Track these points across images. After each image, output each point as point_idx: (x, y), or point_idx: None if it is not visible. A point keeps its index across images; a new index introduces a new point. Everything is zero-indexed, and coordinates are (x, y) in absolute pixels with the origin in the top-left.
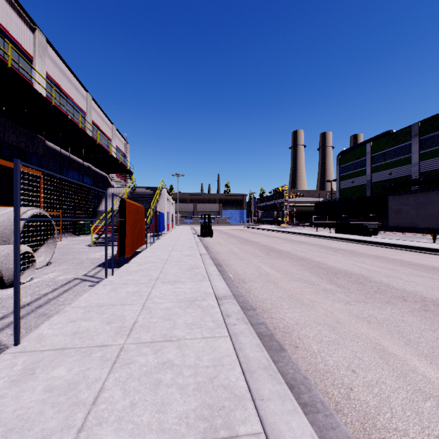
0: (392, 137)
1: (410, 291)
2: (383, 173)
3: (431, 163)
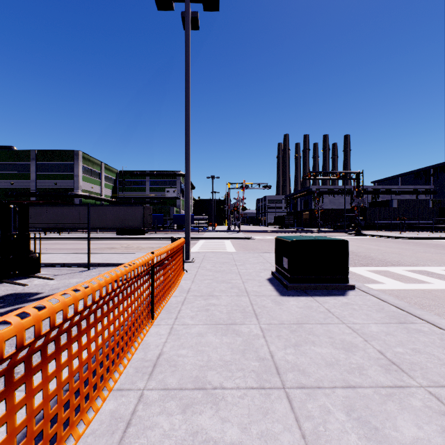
0: (14, 153)
1: (37, 248)
2: (6, 182)
3: (44, 183)
